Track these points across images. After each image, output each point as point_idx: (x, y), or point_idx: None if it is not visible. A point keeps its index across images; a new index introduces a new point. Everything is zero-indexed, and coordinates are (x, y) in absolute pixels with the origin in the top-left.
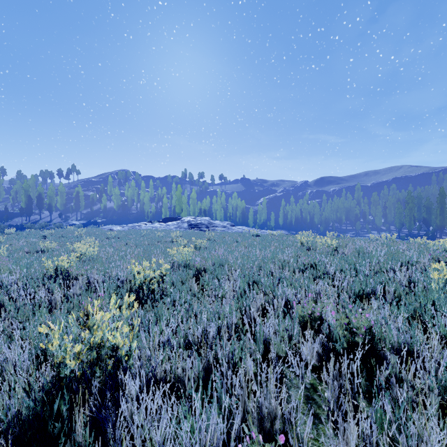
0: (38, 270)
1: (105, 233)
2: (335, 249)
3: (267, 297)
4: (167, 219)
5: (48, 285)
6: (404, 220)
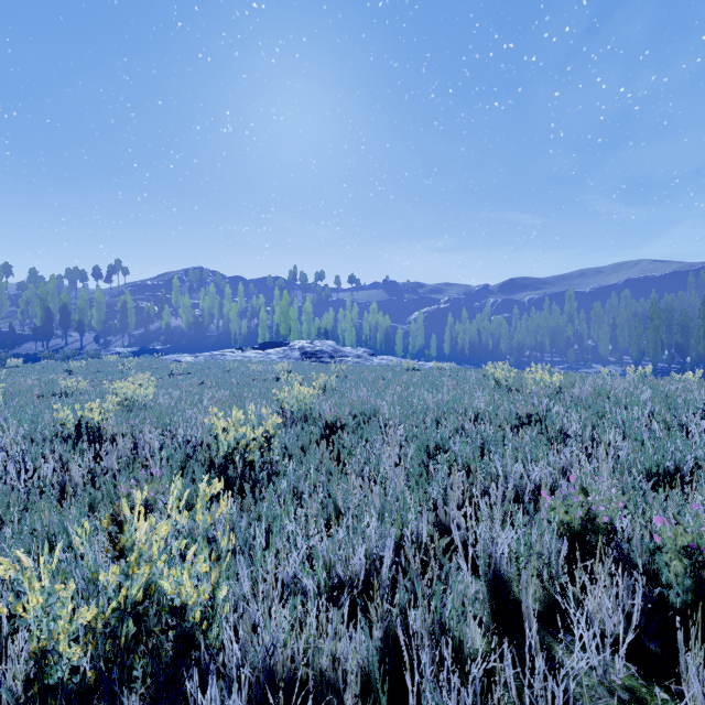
0: (49, 426)
1: (168, 366)
2: (558, 391)
3: (472, 479)
4: (267, 345)
5: (61, 453)
6: (646, 346)
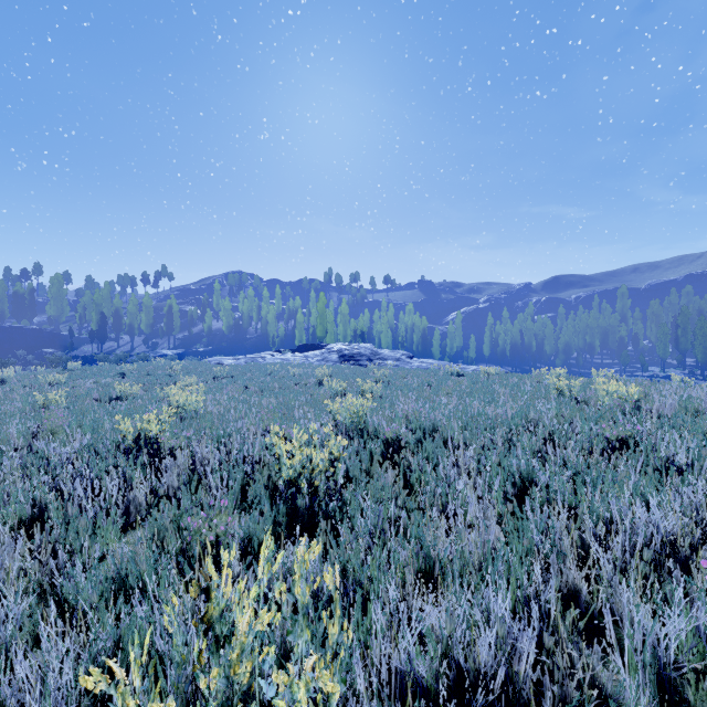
0: (110, 436)
1: (212, 369)
2: (635, 404)
3: (580, 524)
4: (305, 347)
5: (124, 468)
6: None
